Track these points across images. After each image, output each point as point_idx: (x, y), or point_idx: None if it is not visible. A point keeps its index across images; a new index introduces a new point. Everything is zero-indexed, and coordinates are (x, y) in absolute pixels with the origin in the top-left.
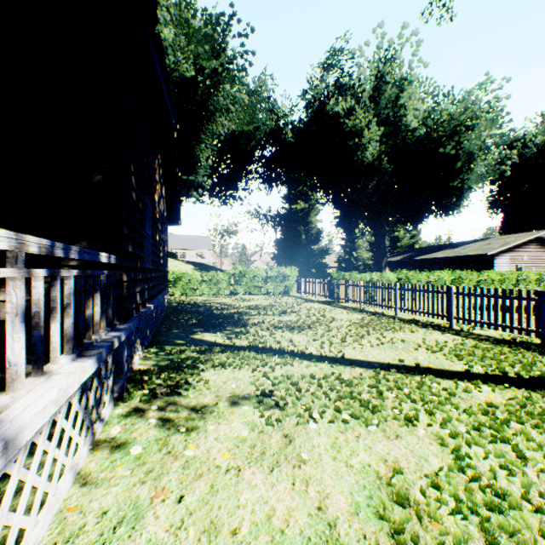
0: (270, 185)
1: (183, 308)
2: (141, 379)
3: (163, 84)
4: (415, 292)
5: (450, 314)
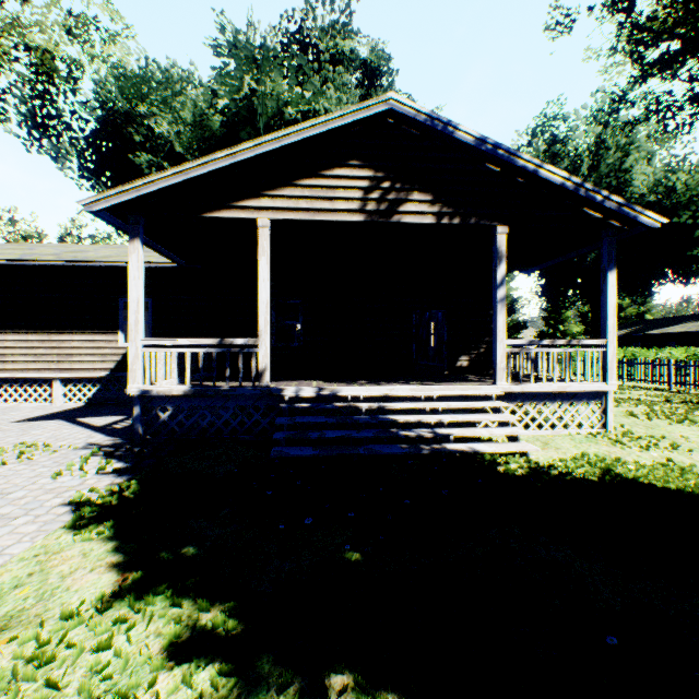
0: None
1: None
2: None
3: None
4: (640, 365)
5: (669, 381)
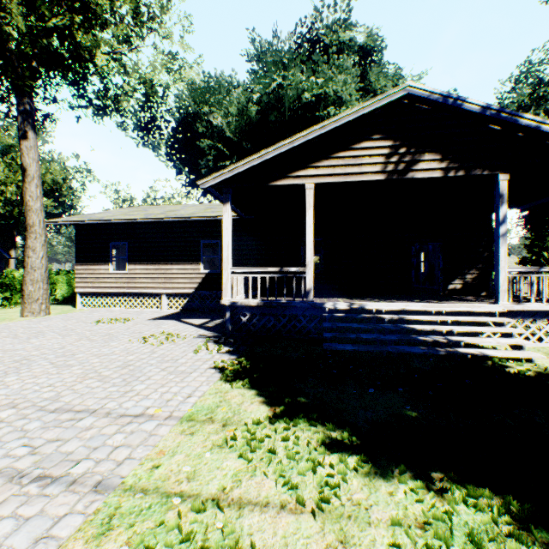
0: None
1: None
2: None
3: None
4: None
5: None
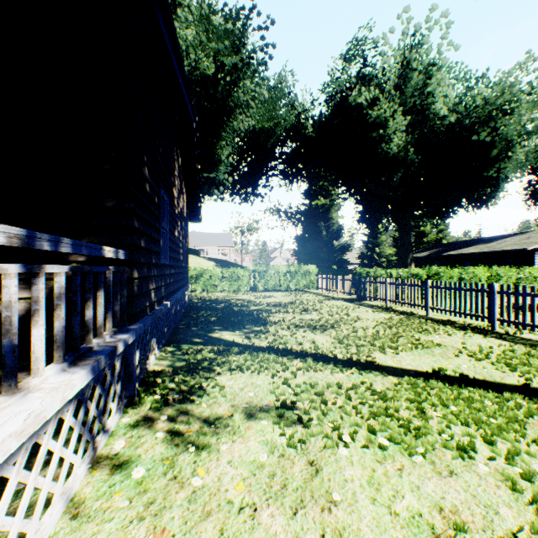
0: (290, 181)
1: (203, 305)
2: (154, 382)
3: (175, 66)
4: (450, 290)
5: (493, 315)
